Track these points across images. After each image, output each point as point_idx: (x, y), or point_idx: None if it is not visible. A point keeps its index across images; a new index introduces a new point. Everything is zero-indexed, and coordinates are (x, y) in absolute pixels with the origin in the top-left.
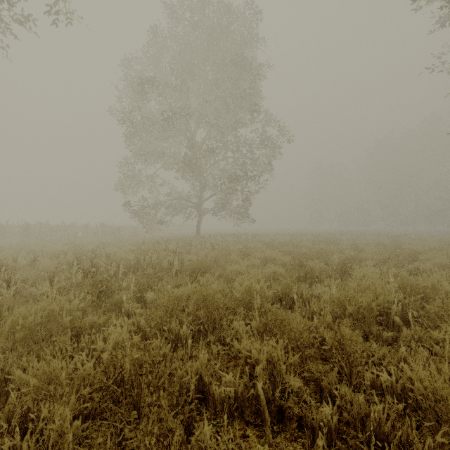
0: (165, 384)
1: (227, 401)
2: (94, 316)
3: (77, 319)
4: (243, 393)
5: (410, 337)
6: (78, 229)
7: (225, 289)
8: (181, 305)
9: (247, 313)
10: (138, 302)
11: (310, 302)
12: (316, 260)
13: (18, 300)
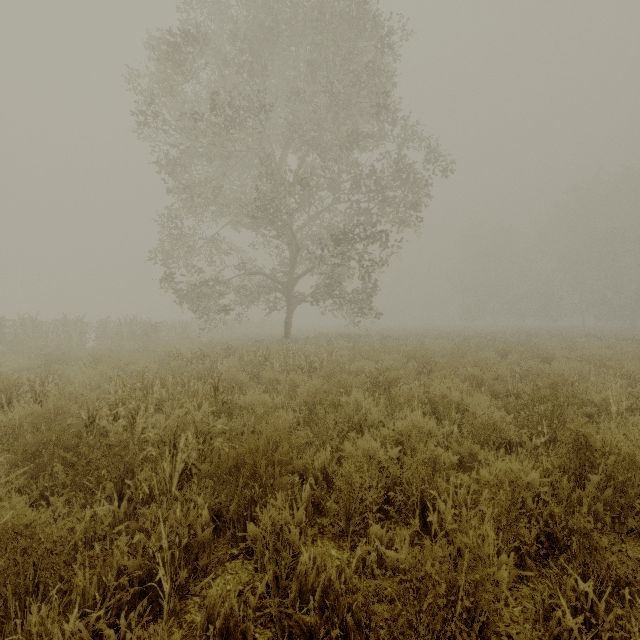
0: None
1: None
2: None
3: None
4: None
5: None
6: (87, 327)
7: None
8: None
9: None
10: None
11: None
12: (639, 438)
13: None
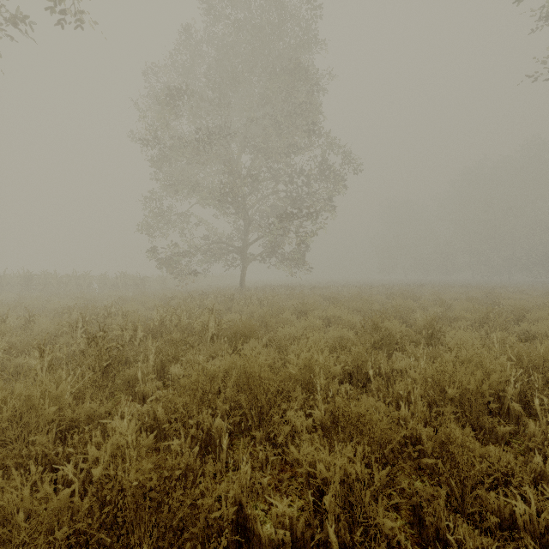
0: None
1: (280, 546)
2: (95, 401)
3: (67, 409)
4: (305, 533)
5: (540, 435)
6: (93, 280)
7: (276, 361)
8: (215, 388)
9: (307, 396)
10: (161, 378)
11: (391, 380)
12: (395, 321)
13: None
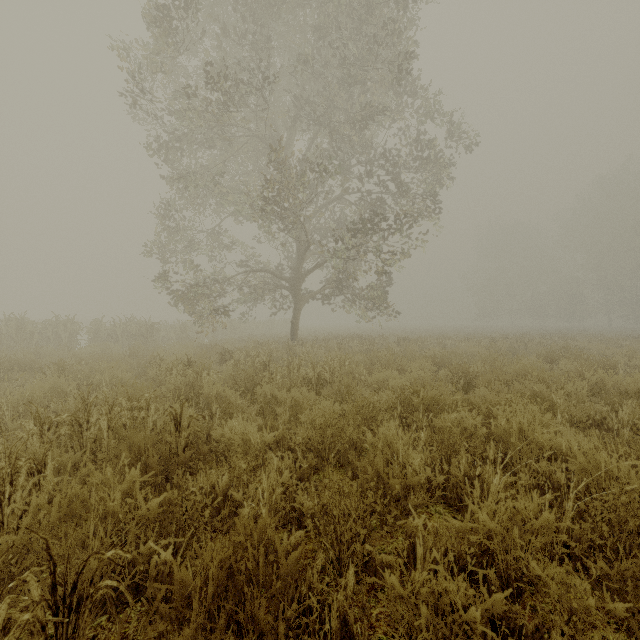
0: None
1: None
2: None
3: None
4: None
5: None
6: (78, 328)
7: None
8: None
9: None
10: None
11: None
12: None
13: None
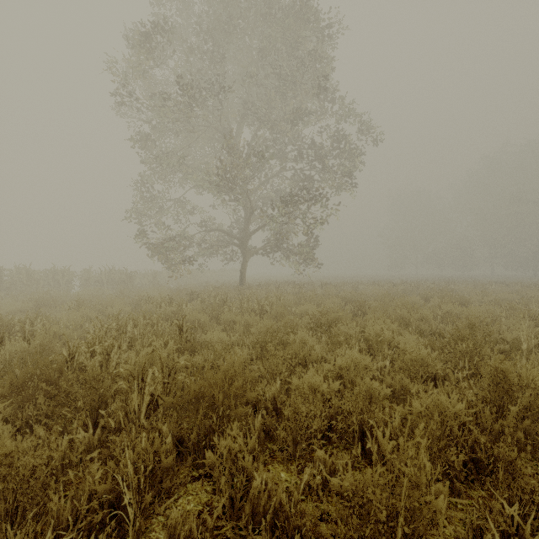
0: None
1: None
2: None
3: None
4: None
5: None
6: (73, 276)
7: None
8: None
9: None
10: None
11: None
12: None
13: None
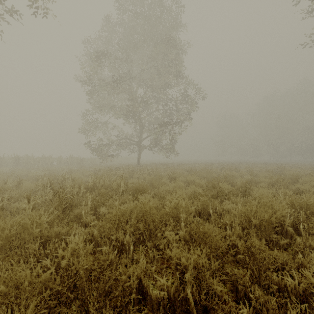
0: (107, 304)
1: (162, 301)
2: (59, 226)
3: (45, 230)
4: (175, 294)
5: (302, 245)
6: (54, 160)
7: (158, 205)
8: (125, 219)
9: (175, 224)
10: (94, 214)
11: (222, 215)
12: (224, 183)
13: (4, 213)
